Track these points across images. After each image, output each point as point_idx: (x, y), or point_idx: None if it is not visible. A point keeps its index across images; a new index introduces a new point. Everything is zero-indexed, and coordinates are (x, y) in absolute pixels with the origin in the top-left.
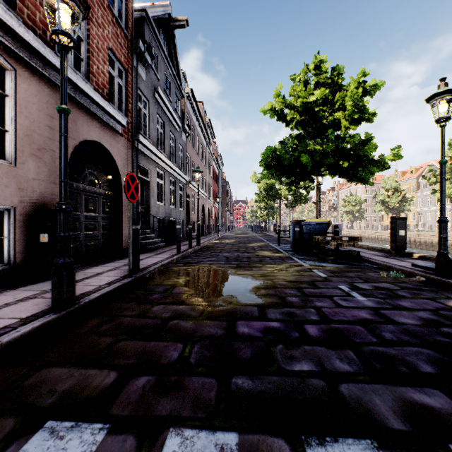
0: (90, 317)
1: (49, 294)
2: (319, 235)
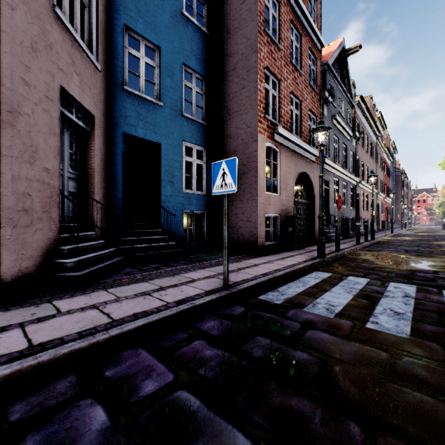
0: (333, 263)
1: (305, 254)
2: None
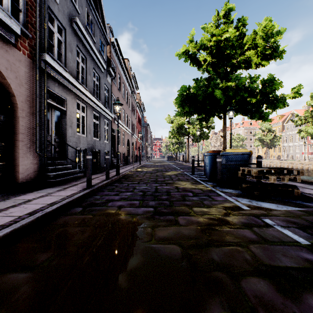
0: None
1: None
2: (240, 166)
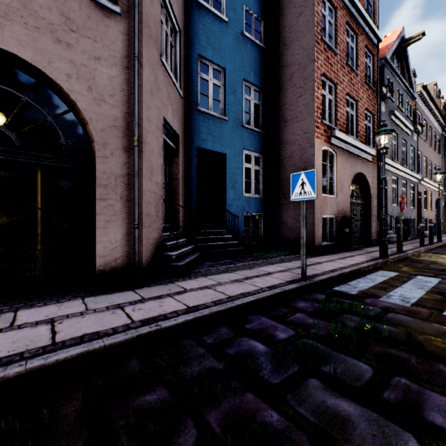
0: (397, 264)
1: (364, 254)
2: None
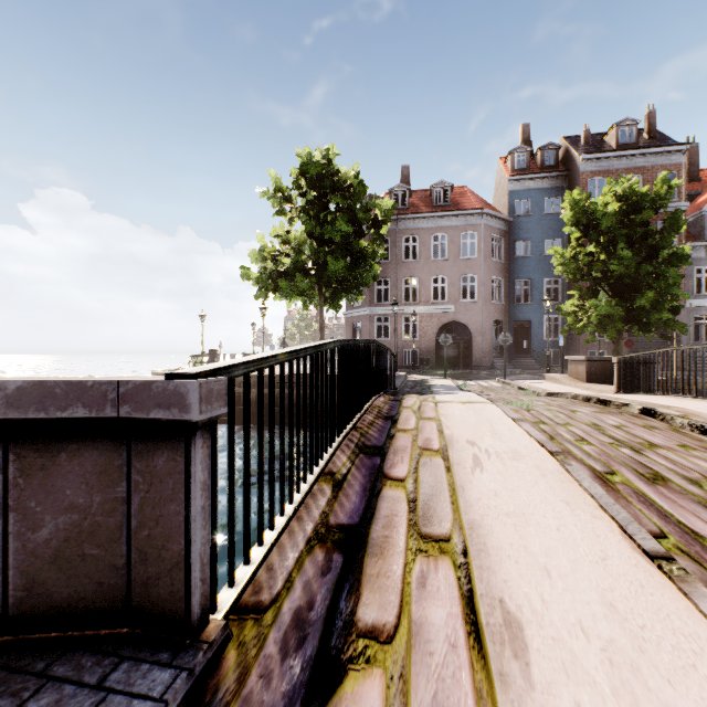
0: None
1: None
2: None
